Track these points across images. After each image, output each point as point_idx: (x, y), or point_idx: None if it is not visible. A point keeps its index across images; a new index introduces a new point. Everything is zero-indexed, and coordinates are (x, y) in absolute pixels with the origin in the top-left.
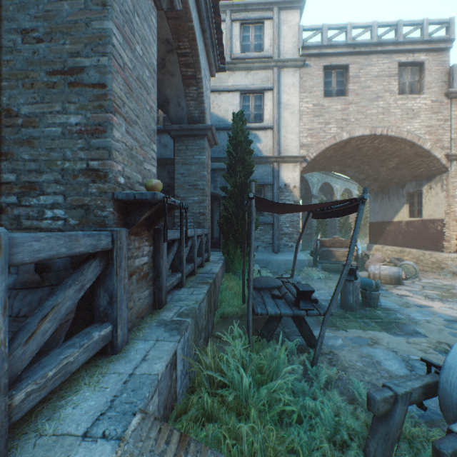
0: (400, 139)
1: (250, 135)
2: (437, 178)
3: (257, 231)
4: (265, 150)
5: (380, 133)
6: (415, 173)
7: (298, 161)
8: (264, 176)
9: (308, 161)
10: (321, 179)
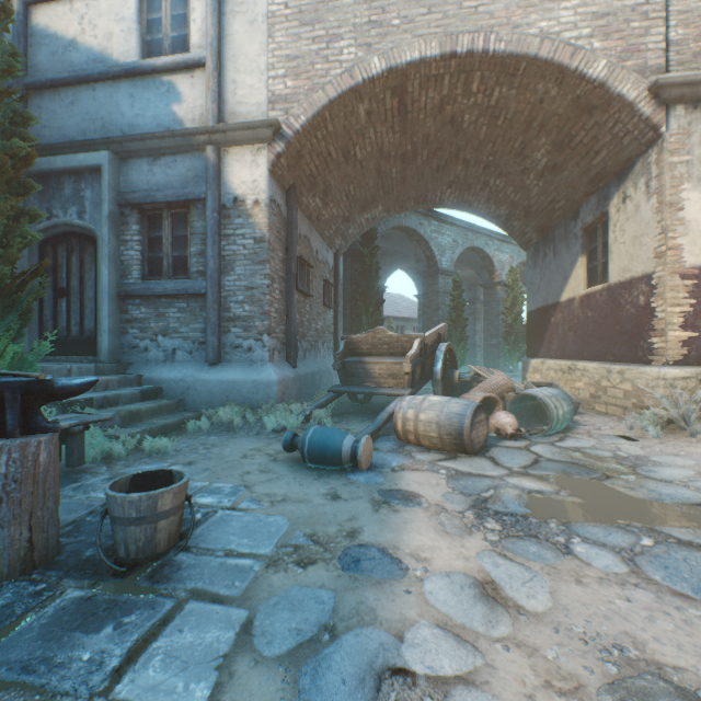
0: (524, 62)
1: (159, 86)
2: (638, 167)
3: (174, 314)
4: (191, 119)
5: (467, 49)
6: (592, 171)
7: (264, 139)
8: (189, 180)
9: (289, 138)
10: (463, 240)
